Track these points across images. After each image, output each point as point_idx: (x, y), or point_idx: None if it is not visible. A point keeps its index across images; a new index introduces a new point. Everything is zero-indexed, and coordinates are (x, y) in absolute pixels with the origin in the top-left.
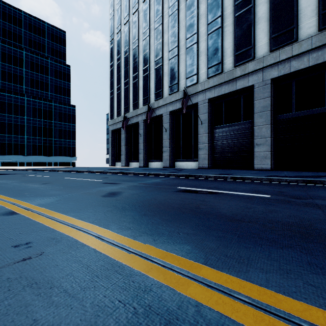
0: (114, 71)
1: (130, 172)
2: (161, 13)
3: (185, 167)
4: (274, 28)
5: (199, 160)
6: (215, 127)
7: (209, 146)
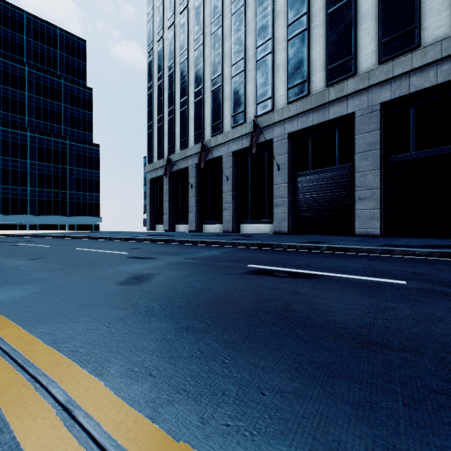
0: (153, 94)
1: (174, 239)
2: (221, 11)
3: (254, 232)
4: (385, 29)
5: (276, 222)
6: (298, 174)
7: (290, 202)
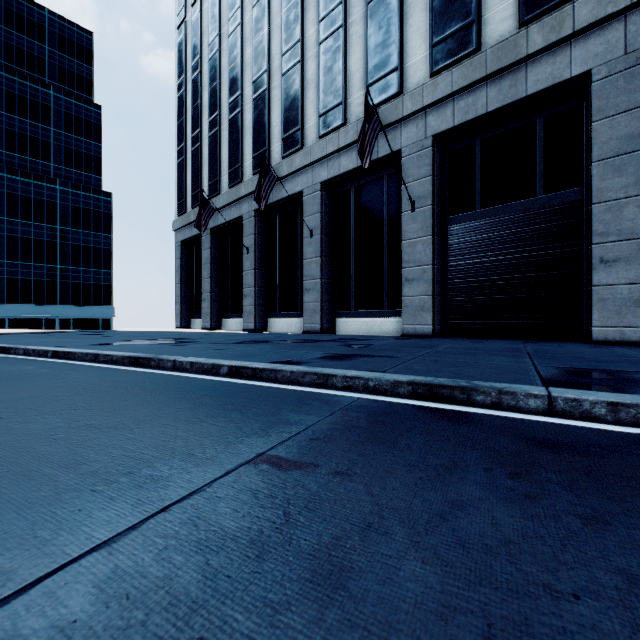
0: (186, 97)
1: (162, 358)
2: None
3: (362, 333)
4: None
5: (407, 313)
6: (451, 218)
7: (436, 273)
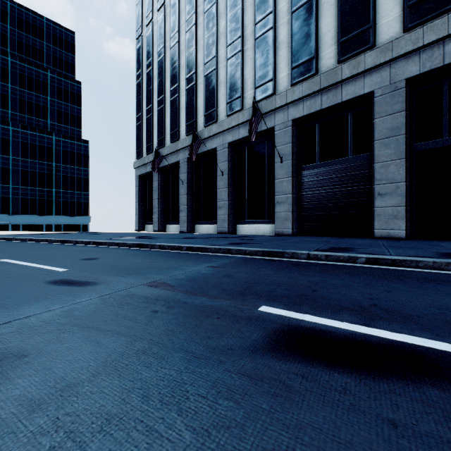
0: (142, 83)
1: (153, 244)
2: None
3: (253, 233)
4: None
5: (278, 222)
6: (303, 167)
7: (294, 199)
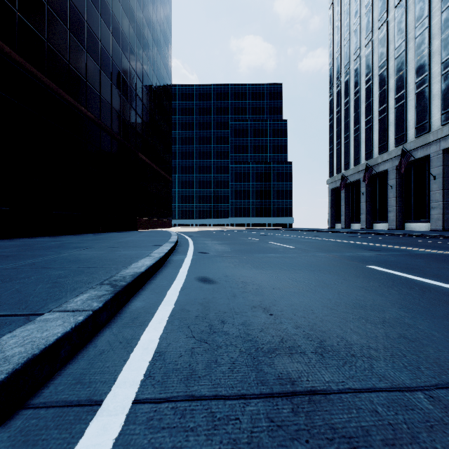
0: (333, 124)
1: (337, 231)
2: (386, 57)
3: (416, 230)
4: None
5: (432, 221)
6: None
7: (445, 205)
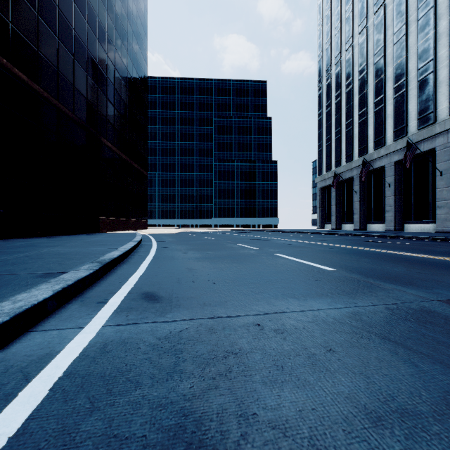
0: (322, 120)
1: (337, 233)
2: (383, 43)
3: (418, 231)
4: None
5: (438, 222)
6: None
7: None
